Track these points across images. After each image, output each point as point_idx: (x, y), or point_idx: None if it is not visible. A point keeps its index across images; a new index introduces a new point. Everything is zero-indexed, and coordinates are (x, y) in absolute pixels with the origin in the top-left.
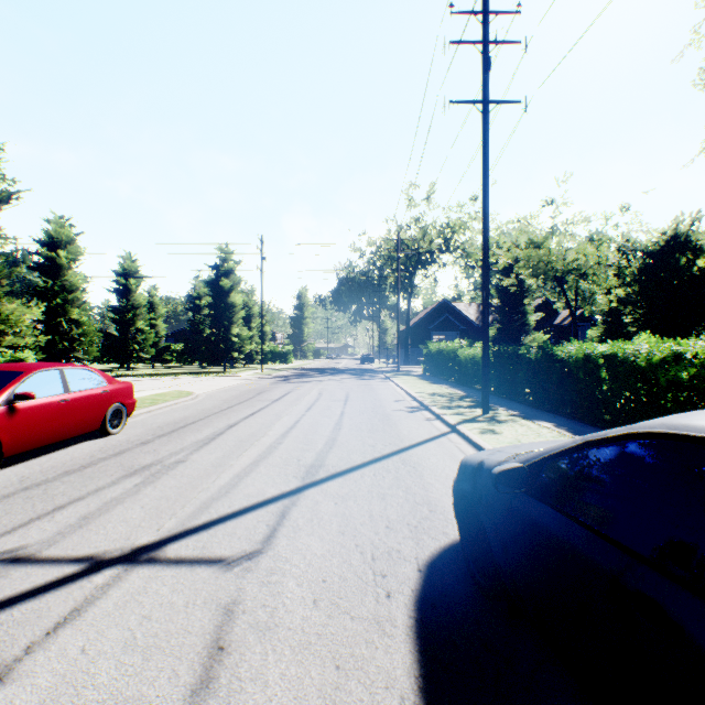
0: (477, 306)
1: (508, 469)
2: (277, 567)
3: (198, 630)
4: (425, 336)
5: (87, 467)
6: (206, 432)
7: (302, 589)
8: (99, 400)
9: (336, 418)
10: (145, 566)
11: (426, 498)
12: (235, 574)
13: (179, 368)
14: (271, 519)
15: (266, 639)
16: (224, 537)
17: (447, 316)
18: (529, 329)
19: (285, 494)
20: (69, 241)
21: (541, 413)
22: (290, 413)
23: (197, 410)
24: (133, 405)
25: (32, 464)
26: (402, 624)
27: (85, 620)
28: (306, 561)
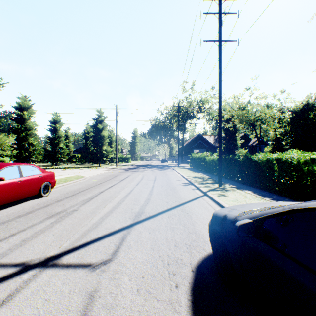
0: (214, 137)
1: (244, 223)
2: (118, 269)
3: (74, 309)
4: (190, 150)
5: (29, 213)
6: (88, 195)
7: (131, 283)
8: (37, 180)
9: (150, 188)
10: (50, 269)
11: (194, 230)
12: (96, 273)
13: (79, 165)
14: (117, 241)
15: (110, 314)
16: (92, 251)
17: (200, 141)
18: (238, 147)
19: (125, 227)
20: (29, 107)
21: (245, 186)
22: (128, 186)
23: (85, 184)
24: (54, 183)
25: (3, 212)
26: (184, 304)
27: (14, 302)
28: (134, 265)
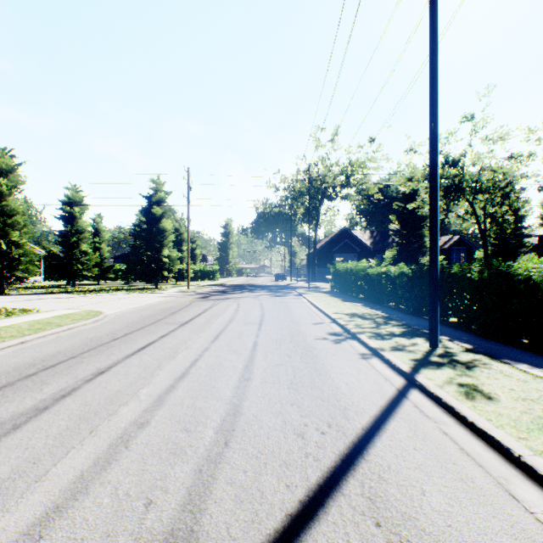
0: (371, 233)
1: None
2: None
3: None
4: (328, 258)
5: None
6: (49, 389)
7: None
8: None
9: (246, 354)
10: None
11: None
12: None
13: (119, 285)
14: None
15: None
16: None
17: (347, 241)
18: (426, 251)
19: None
20: (10, 170)
21: (501, 347)
22: (191, 345)
23: (84, 339)
24: None
25: None
26: None
27: None
28: None
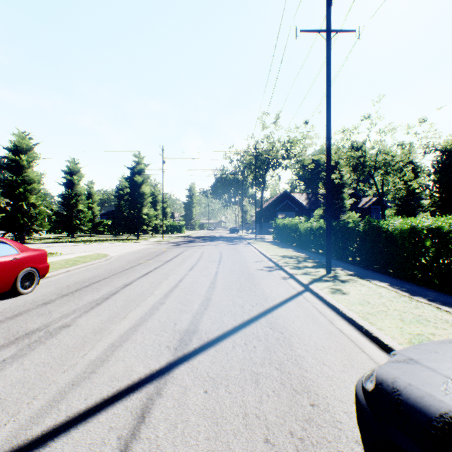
0: (307, 195)
1: None
2: None
3: None
4: (273, 215)
5: None
6: (103, 291)
7: None
8: (9, 266)
9: (211, 277)
10: None
11: (303, 381)
12: None
13: (107, 236)
14: (126, 424)
15: None
16: None
17: (287, 202)
18: (345, 210)
19: (153, 374)
20: (29, 149)
21: (371, 273)
22: (176, 273)
23: (106, 269)
24: (46, 269)
25: None
26: None
27: None
28: None
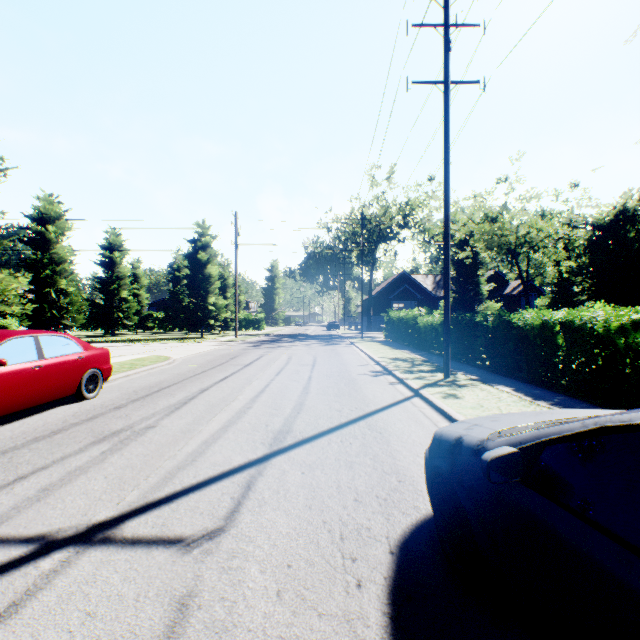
0: (433, 278)
1: (501, 456)
2: (239, 549)
3: (146, 632)
4: (386, 305)
5: (57, 433)
6: (179, 396)
7: (265, 577)
8: (74, 366)
9: (304, 382)
10: (99, 548)
11: (394, 467)
12: (193, 558)
13: (160, 334)
14: (236, 491)
15: None
16: (185, 512)
17: (406, 287)
18: (482, 299)
19: (252, 462)
20: (58, 217)
21: (499, 377)
22: (260, 377)
23: (173, 374)
24: (109, 371)
25: (4, 429)
26: (376, 623)
27: (21, 619)
28: (271, 541)
